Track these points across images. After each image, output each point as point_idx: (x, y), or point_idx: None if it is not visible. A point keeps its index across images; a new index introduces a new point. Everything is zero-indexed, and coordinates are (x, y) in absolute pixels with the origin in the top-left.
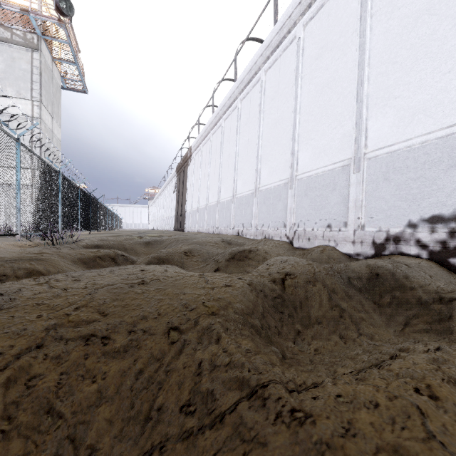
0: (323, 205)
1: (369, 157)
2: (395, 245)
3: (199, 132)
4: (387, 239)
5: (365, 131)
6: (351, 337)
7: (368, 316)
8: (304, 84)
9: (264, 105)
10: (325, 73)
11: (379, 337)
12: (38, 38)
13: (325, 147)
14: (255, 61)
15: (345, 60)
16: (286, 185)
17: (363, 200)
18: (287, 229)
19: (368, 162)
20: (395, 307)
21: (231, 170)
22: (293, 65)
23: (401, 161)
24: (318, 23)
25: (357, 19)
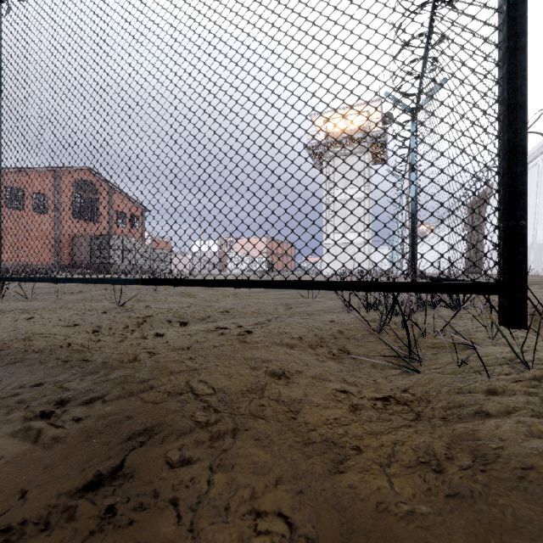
0: None
1: None
2: None
3: None
4: None
5: None
6: None
7: None
8: None
9: None
10: None
11: None
12: (367, 144)
13: None
14: None
15: None
16: None
17: None
18: None
19: None
20: None
21: None
22: None
23: None
24: None
25: None
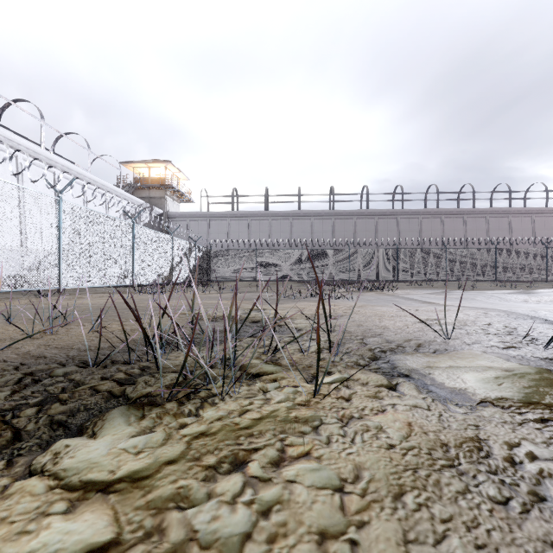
0: None
1: None
2: None
3: None
4: None
5: None
6: None
7: None
8: None
9: None
10: None
11: None
12: None
13: None
14: None
15: None
16: None
17: None
18: None
19: None
20: None
21: None
22: None
23: None
24: None
25: None
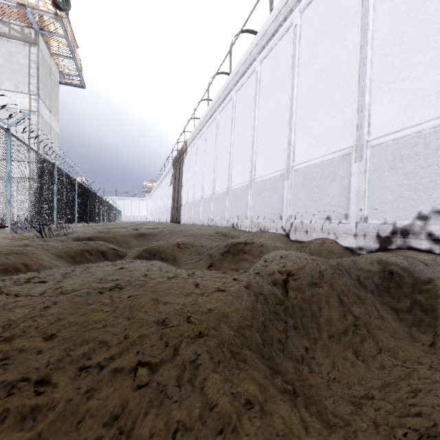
0: (322, 196)
1: (372, 145)
2: (402, 239)
3: (194, 125)
4: (394, 232)
5: (368, 117)
6: (370, 352)
7: (385, 324)
8: (301, 72)
9: (259, 96)
10: (323, 59)
11: (404, 352)
12: (36, 32)
13: (323, 136)
14: (250, 52)
15: (346, 44)
16: (282, 176)
17: (365, 191)
18: (283, 221)
19: (372, 150)
20: (417, 313)
21: (226, 162)
22: (289, 54)
23: (409, 148)
24: (315, 8)
25: (358, 0)
